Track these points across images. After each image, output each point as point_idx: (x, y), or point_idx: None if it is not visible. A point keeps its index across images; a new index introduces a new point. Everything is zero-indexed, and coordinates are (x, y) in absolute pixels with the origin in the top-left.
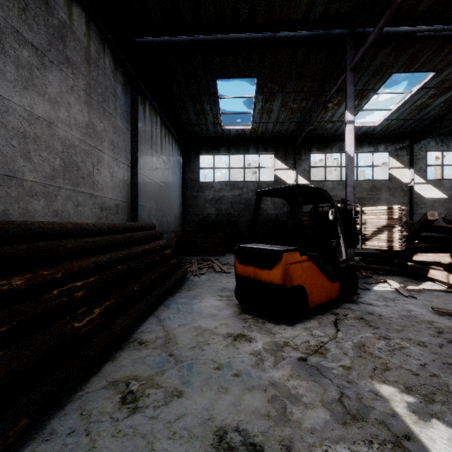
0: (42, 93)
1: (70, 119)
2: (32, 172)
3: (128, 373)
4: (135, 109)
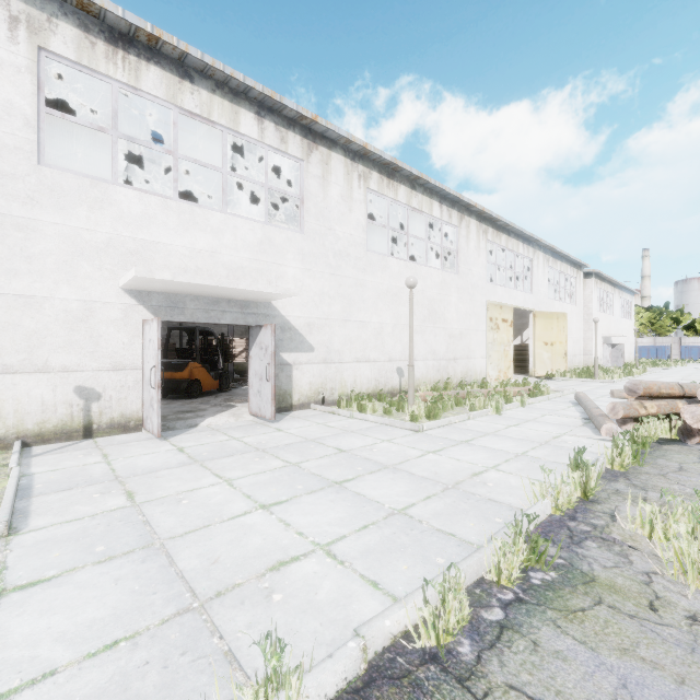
0: None
1: None
2: None
3: None
4: None
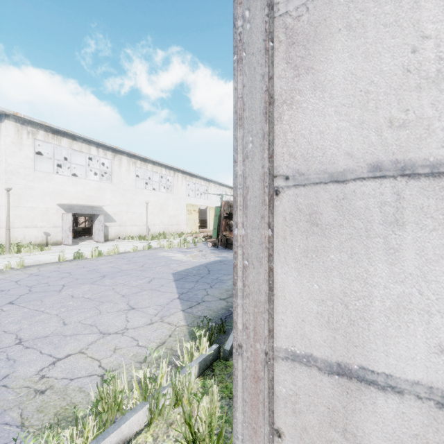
0: None
1: None
2: None
3: None
4: None
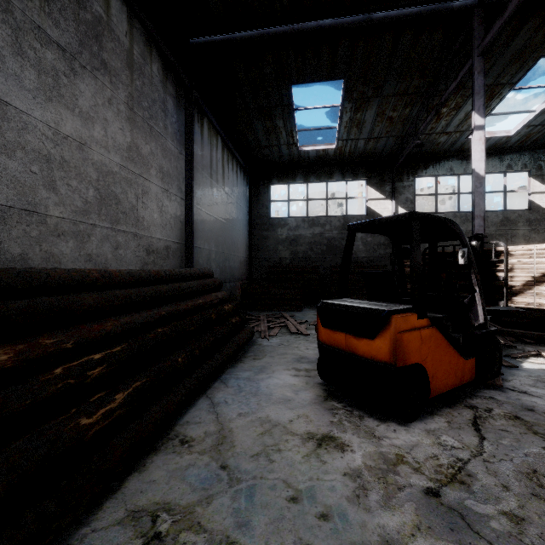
0: (71, 106)
1: (108, 140)
2: (59, 206)
3: (158, 498)
4: (190, 127)
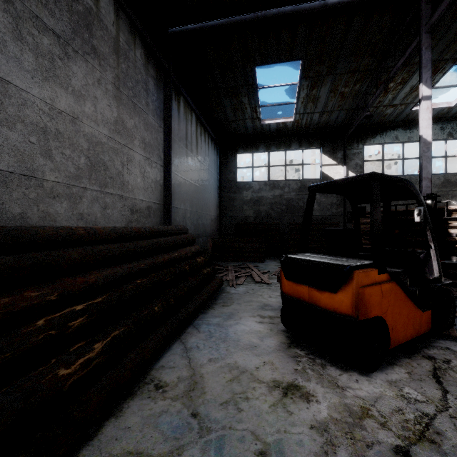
0: (65, 85)
1: (97, 115)
2: (54, 172)
3: (131, 446)
4: (169, 104)
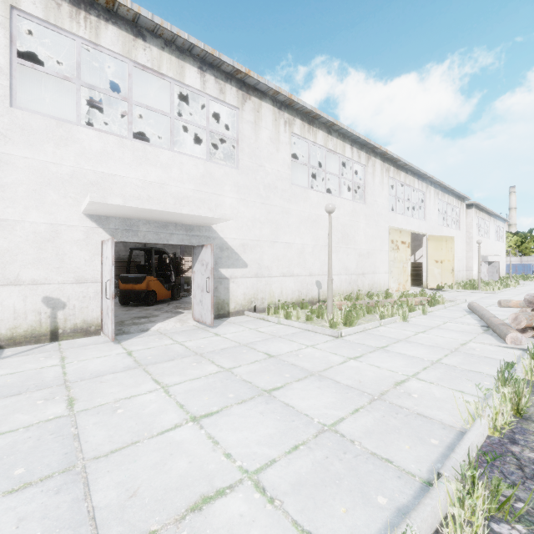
0: None
1: None
2: None
3: None
4: None
